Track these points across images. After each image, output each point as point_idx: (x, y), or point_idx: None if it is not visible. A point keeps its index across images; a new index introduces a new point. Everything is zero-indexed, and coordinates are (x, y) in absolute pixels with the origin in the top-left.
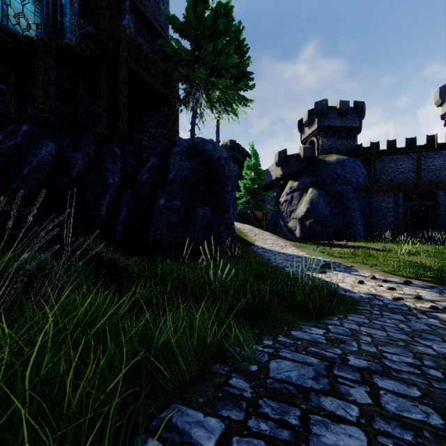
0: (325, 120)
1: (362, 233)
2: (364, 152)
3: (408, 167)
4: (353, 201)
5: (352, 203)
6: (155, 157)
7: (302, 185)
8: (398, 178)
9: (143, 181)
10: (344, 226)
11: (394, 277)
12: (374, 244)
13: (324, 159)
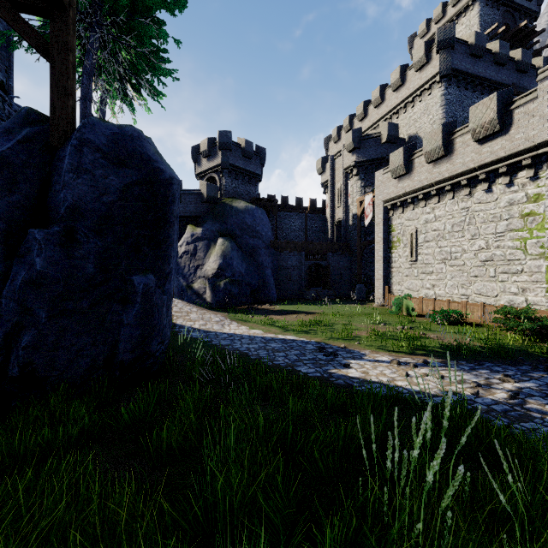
0: (230, 156)
1: (275, 293)
2: (267, 204)
3: (299, 226)
4: (265, 258)
5: (264, 259)
6: (9, 136)
7: (209, 232)
8: (291, 235)
9: None
10: (259, 286)
11: (403, 356)
12: (299, 307)
13: (231, 204)
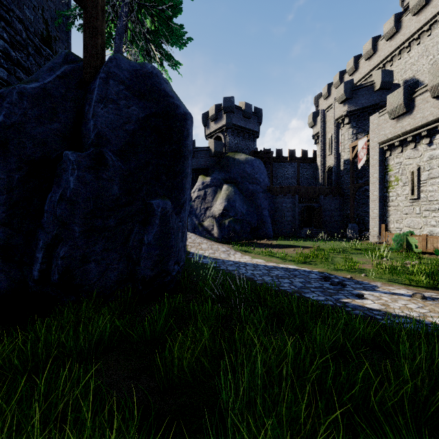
0: (233, 118)
1: (272, 231)
2: (264, 156)
3: (291, 174)
4: (263, 201)
5: (262, 202)
6: (51, 72)
7: (216, 180)
8: (285, 182)
9: (15, 122)
10: (258, 224)
11: (425, 291)
12: (295, 242)
13: (234, 157)
